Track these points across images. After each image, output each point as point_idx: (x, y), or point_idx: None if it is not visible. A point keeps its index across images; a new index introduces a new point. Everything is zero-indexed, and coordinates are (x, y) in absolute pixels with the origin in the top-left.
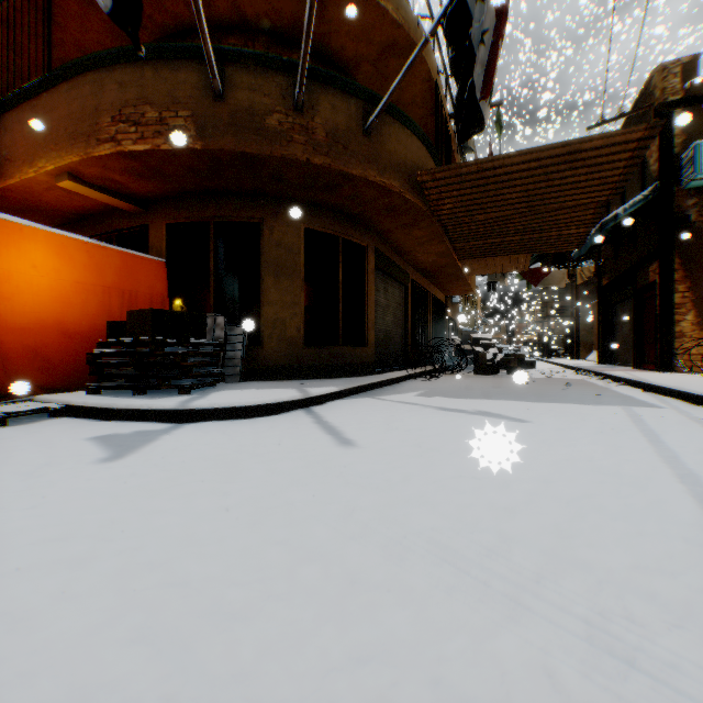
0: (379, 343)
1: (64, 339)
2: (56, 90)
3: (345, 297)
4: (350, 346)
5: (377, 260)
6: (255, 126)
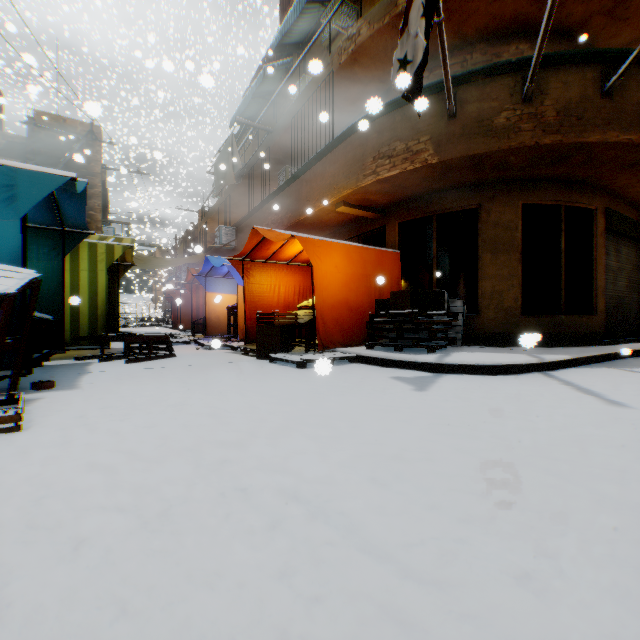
0: (607, 311)
1: (348, 312)
2: (336, 149)
3: (566, 265)
4: (572, 315)
5: (606, 221)
6: (483, 130)
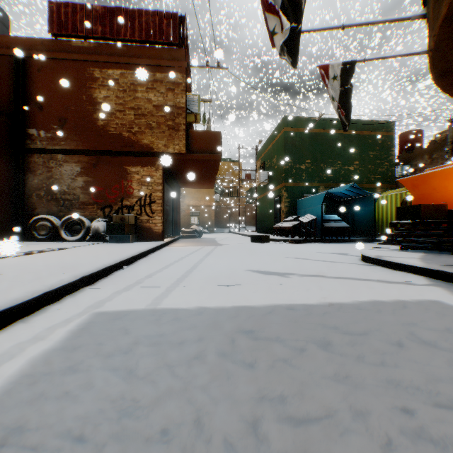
0: None
1: None
2: None
3: None
4: None
5: None
6: None
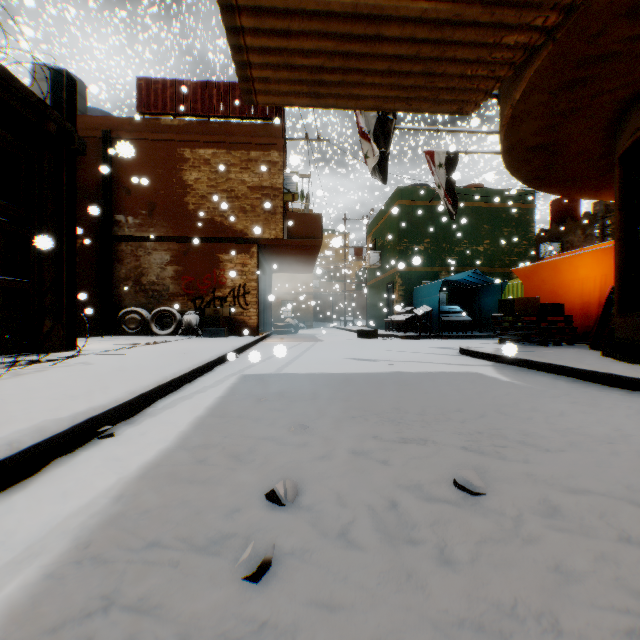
0: None
1: None
2: None
3: None
4: None
5: None
6: None
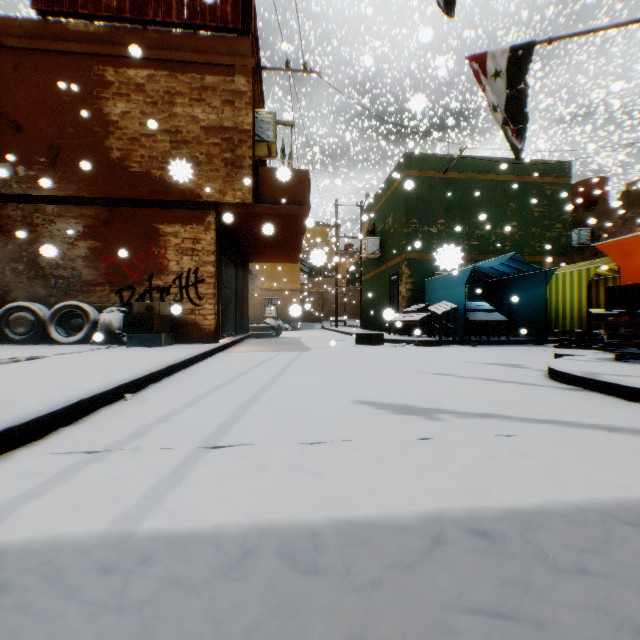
0: None
1: None
2: None
3: None
4: None
5: None
6: None
